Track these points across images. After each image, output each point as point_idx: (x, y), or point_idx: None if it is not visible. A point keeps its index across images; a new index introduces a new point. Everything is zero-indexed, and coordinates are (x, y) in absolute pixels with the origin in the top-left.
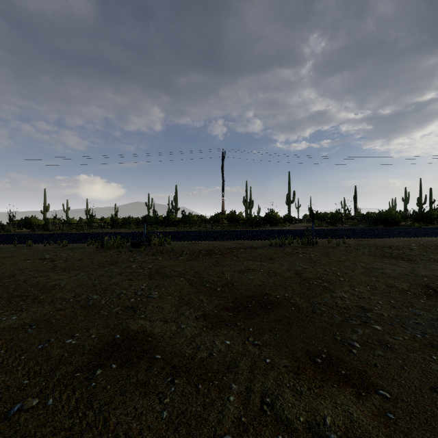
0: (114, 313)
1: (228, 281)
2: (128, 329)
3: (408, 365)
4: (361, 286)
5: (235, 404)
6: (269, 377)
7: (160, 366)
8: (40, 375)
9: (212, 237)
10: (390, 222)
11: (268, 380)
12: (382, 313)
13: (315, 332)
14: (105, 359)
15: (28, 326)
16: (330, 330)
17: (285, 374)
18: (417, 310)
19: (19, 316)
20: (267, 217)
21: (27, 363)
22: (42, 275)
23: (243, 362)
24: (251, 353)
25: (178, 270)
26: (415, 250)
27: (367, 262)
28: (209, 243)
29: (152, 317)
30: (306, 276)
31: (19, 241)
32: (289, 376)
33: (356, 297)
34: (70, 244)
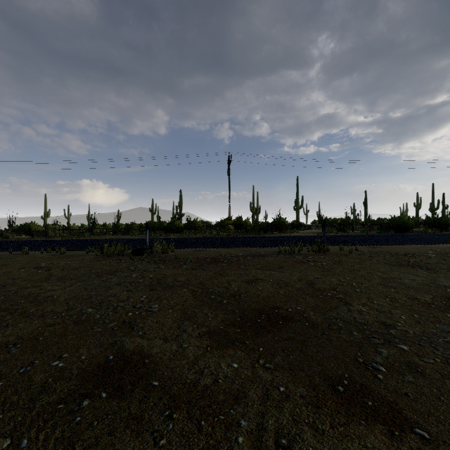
0: (109, 330)
1: (235, 292)
2: (123, 349)
3: (444, 394)
4: (379, 298)
5: (244, 447)
6: (284, 411)
7: (157, 396)
8: (16, 407)
9: (218, 243)
10: (402, 228)
11: (283, 415)
12: (406, 330)
13: (333, 352)
14: (94, 386)
15: (12, 345)
16: (351, 350)
17: (303, 407)
18: (445, 326)
19: (3, 333)
20: (275, 223)
21: (4, 391)
22: (34, 285)
23: (253, 390)
24: (262, 379)
25: (181, 280)
26: (433, 257)
27: (384, 271)
28: (215, 250)
29: (151, 335)
30: (319, 287)
31: (16, 248)
32: (307, 410)
33: (376, 311)
34: (69, 251)
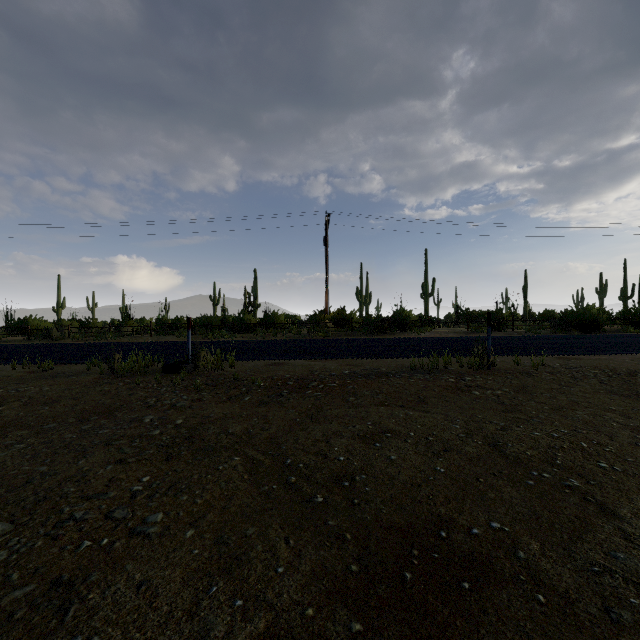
0: None
1: (340, 469)
2: None
3: None
4: None
5: None
6: None
7: None
8: None
9: (308, 351)
10: (589, 326)
11: None
12: None
13: None
14: None
15: None
16: None
17: None
18: None
19: None
20: (396, 317)
21: None
22: None
23: None
24: None
25: (234, 431)
26: None
27: (620, 410)
28: (303, 364)
29: None
30: (515, 454)
31: None
32: None
33: None
34: (63, 365)
